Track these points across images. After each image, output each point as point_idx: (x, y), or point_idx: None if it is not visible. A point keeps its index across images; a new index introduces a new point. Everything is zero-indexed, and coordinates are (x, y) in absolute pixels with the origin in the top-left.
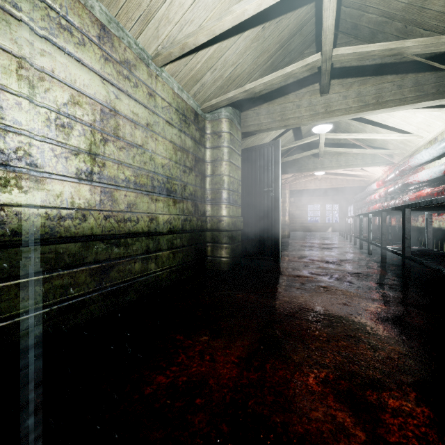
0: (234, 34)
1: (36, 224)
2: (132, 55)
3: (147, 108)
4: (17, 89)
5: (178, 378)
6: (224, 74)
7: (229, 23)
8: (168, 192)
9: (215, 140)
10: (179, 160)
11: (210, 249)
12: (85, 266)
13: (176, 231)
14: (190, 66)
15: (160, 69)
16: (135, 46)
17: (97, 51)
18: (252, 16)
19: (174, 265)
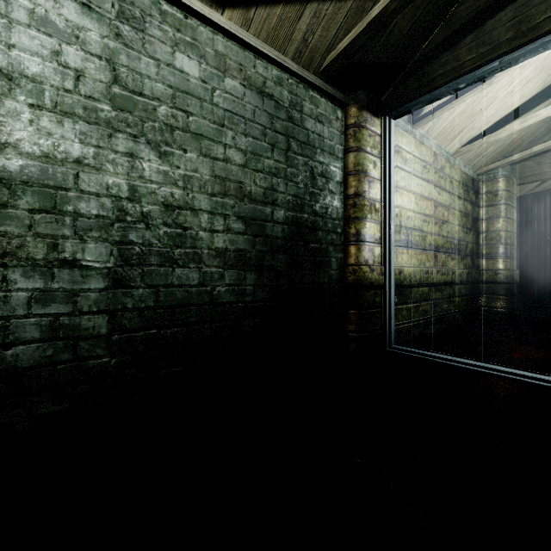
0: (525, 112)
1: (420, 276)
2: (443, 161)
3: (449, 193)
4: (414, 210)
5: (529, 356)
6: (507, 142)
7: (532, 121)
8: (458, 251)
9: (489, 199)
10: (463, 224)
11: (483, 300)
12: (429, 301)
13: (464, 282)
14: (477, 148)
15: (454, 159)
16: (444, 153)
17: (432, 170)
18: (547, 94)
19: (461, 309)
